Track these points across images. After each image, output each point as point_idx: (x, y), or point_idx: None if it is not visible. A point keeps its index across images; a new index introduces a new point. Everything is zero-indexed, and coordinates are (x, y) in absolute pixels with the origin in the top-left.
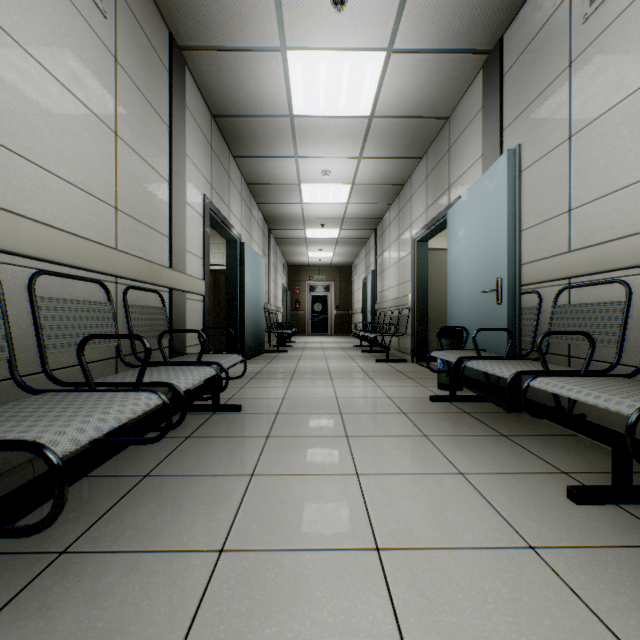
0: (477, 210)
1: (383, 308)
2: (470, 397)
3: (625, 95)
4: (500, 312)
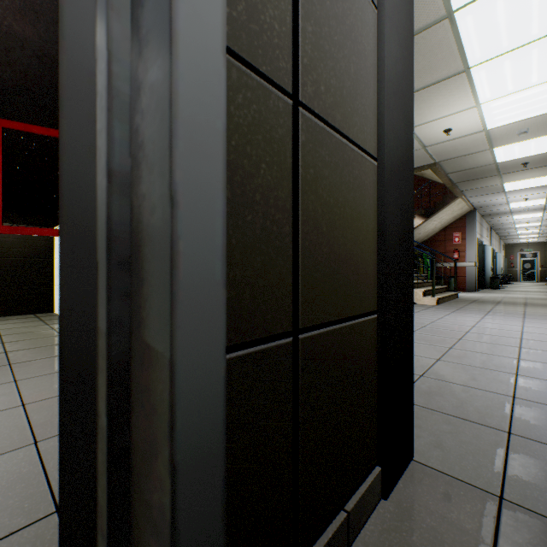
0: None
1: None
2: None
3: None
4: None
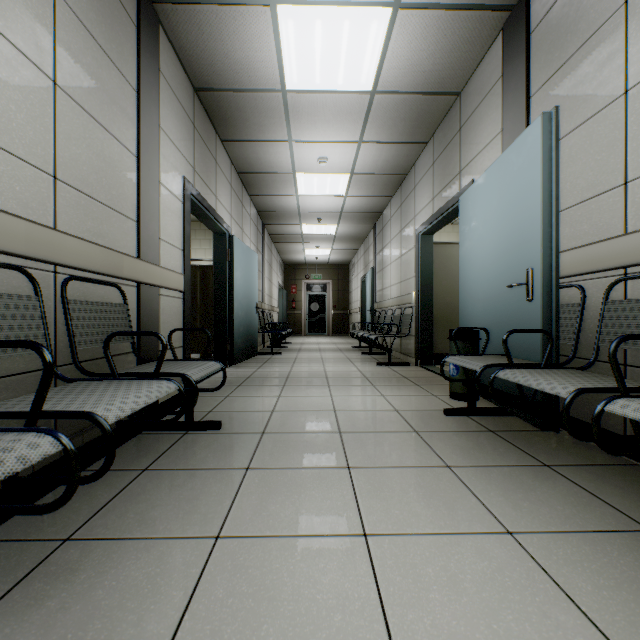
0: (498, 192)
1: (383, 307)
2: (491, 410)
3: None
4: (531, 310)
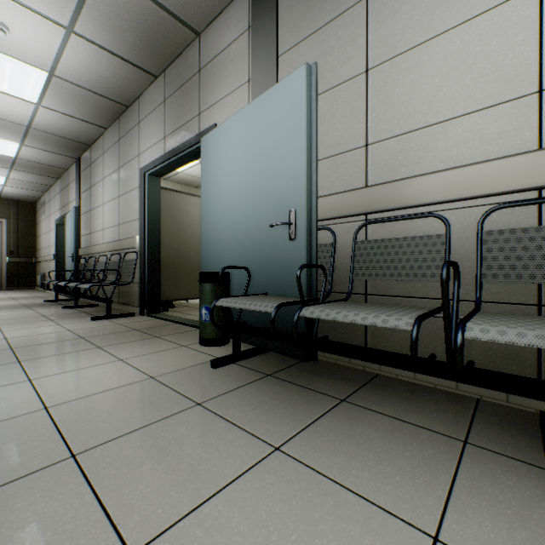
0: (254, 134)
1: (93, 253)
2: (254, 351)
3: (434, 34)
4: (294, 249)
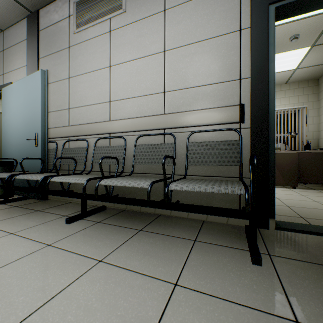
0: (24, 94)
1: None
2: (19, 198)
3: (87, 72)
4: (38, 150)
